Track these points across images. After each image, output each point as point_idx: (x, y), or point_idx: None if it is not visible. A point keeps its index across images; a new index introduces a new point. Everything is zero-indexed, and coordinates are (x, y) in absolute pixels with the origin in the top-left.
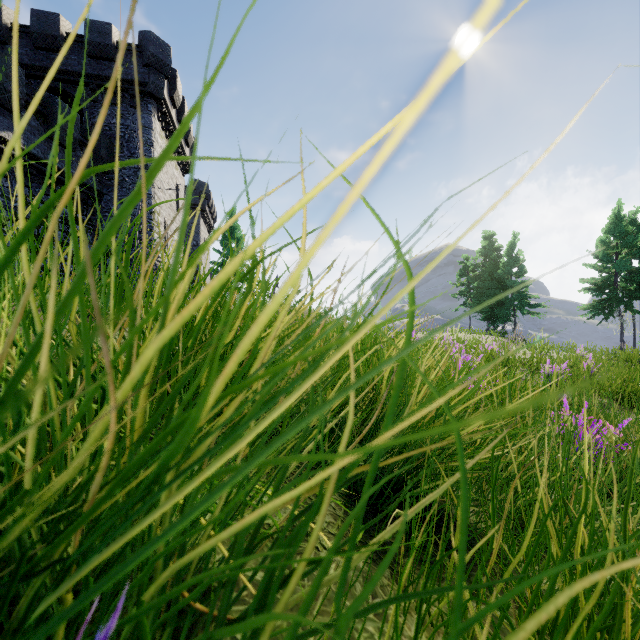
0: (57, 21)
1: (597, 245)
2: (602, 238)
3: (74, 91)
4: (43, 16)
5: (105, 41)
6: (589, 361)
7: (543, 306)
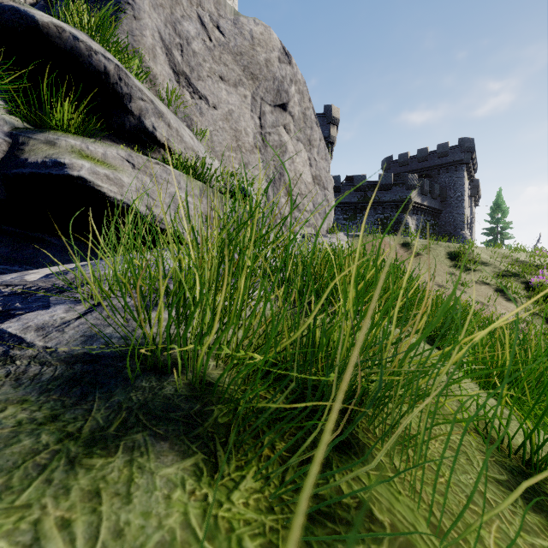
0: (426, 150)
1: None
2: None
3: (430, 173)
4: (421, 151)
5: (445, 150)
6: None
7: None
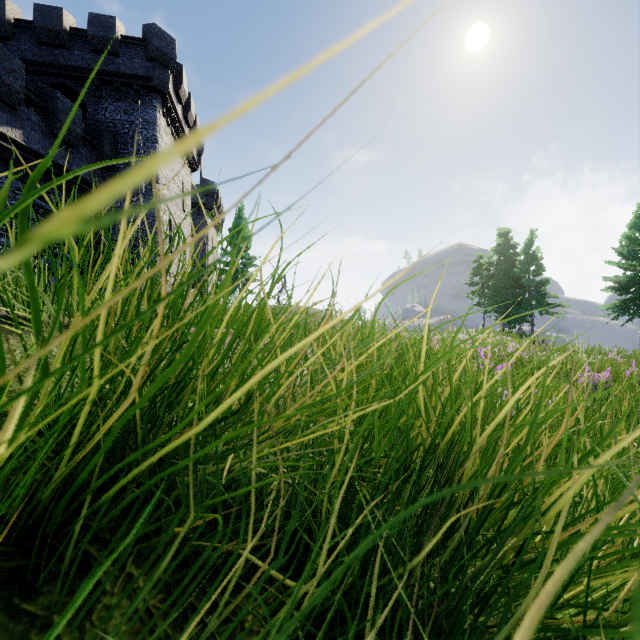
0: (60, 15)
1: (621, 241)
2: (627, 234)
3: (78, 87)
4: (46, 10)
5: (109, 35)
6: (632, 368)
7: (563, 306)
